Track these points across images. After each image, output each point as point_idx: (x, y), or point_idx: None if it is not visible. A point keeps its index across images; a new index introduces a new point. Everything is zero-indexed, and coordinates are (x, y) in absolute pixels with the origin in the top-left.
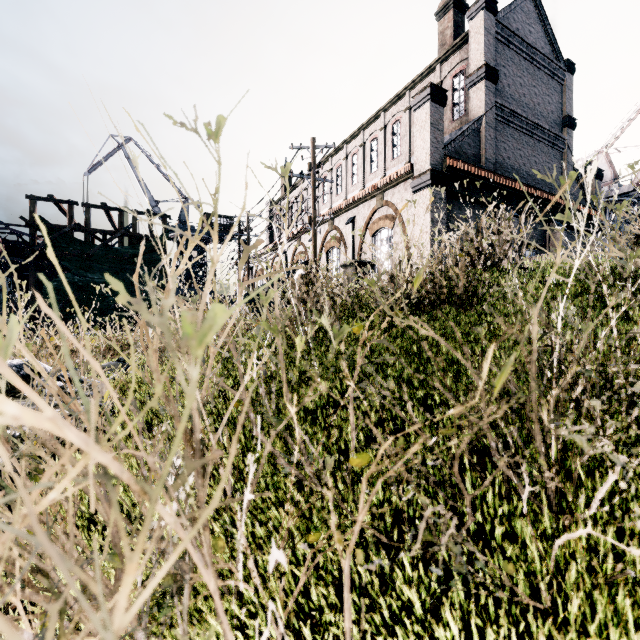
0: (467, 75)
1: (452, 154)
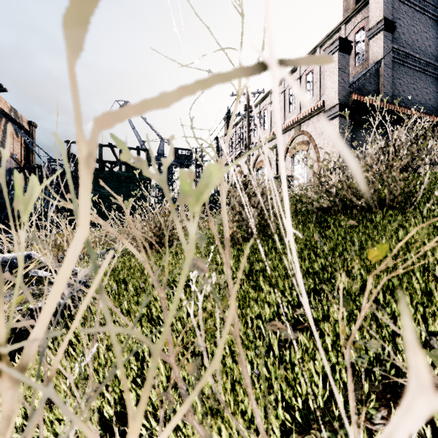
0: (368, 29)
1: (356, 91)
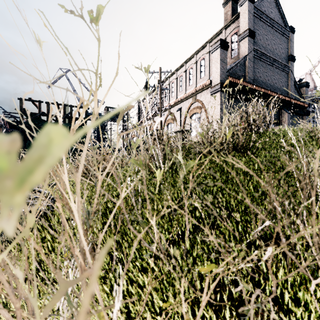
0: (239, 34)
1: (231, 75)
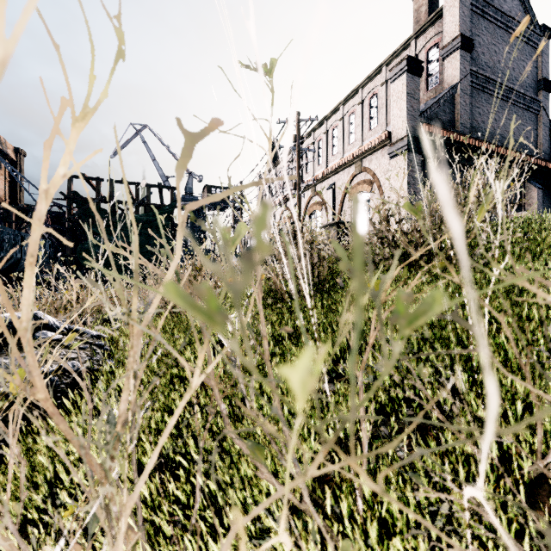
0: (442, 47)
1: (428, 121)
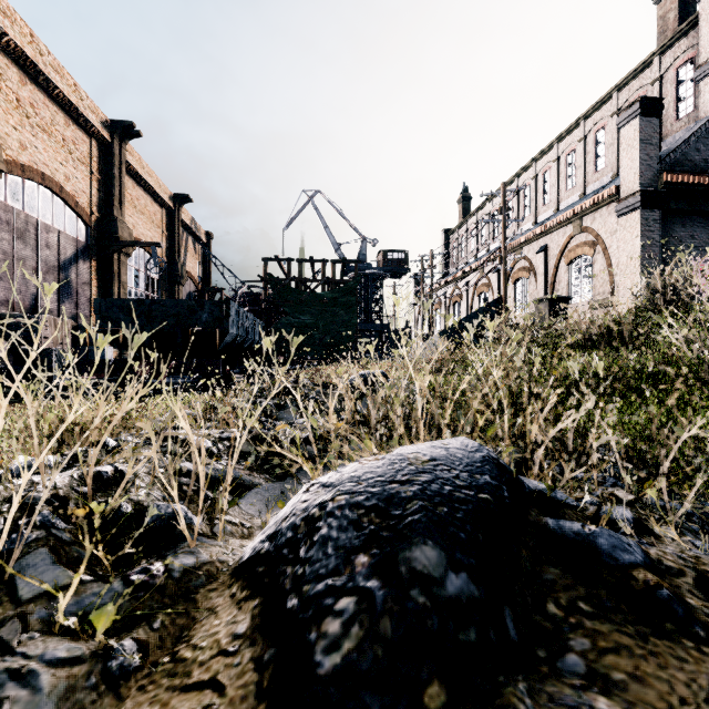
0: (696, 66)
1: (671, 167)
